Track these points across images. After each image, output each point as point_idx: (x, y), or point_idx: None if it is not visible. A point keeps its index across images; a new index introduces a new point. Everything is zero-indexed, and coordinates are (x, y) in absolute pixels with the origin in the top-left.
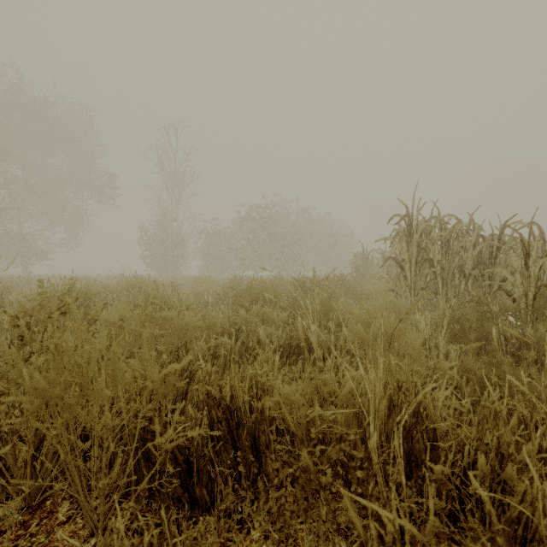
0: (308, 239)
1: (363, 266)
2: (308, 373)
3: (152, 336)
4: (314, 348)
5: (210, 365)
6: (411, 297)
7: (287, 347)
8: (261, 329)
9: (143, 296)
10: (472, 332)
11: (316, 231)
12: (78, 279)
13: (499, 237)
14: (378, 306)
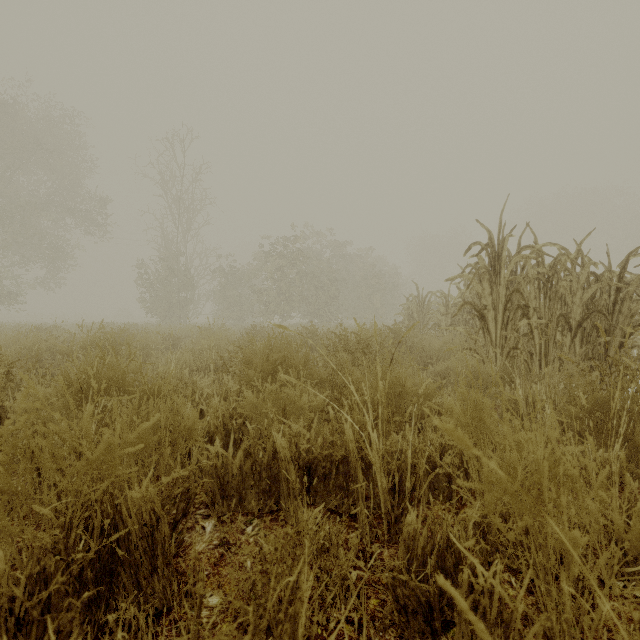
0: (346, 280)
1: (418, 313)
2: (365, 518)
3: (20, 485)
4: (377, 473)
5: (167, 530)
6: (496, 359)
7: (325, 461)
8: (279, 434)
9: (78, 368)
10: (638, 431)
11: (356, 269)
12: (42, 329)
13: (620, 274)
14: (502, 399)
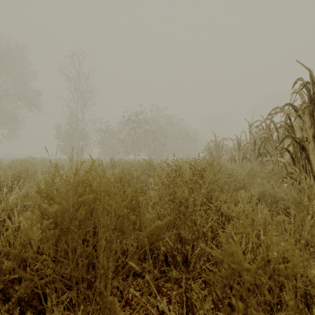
0: (169, 135)
1: (216, 151)
2: None
3: None
4: None
5: None
6: None
7: None
8: None
9: None
10: None
11: (175, 130)
12: None
13: None
14: None
